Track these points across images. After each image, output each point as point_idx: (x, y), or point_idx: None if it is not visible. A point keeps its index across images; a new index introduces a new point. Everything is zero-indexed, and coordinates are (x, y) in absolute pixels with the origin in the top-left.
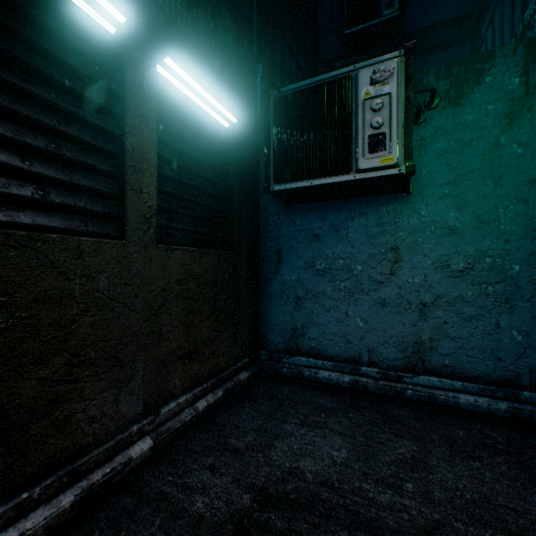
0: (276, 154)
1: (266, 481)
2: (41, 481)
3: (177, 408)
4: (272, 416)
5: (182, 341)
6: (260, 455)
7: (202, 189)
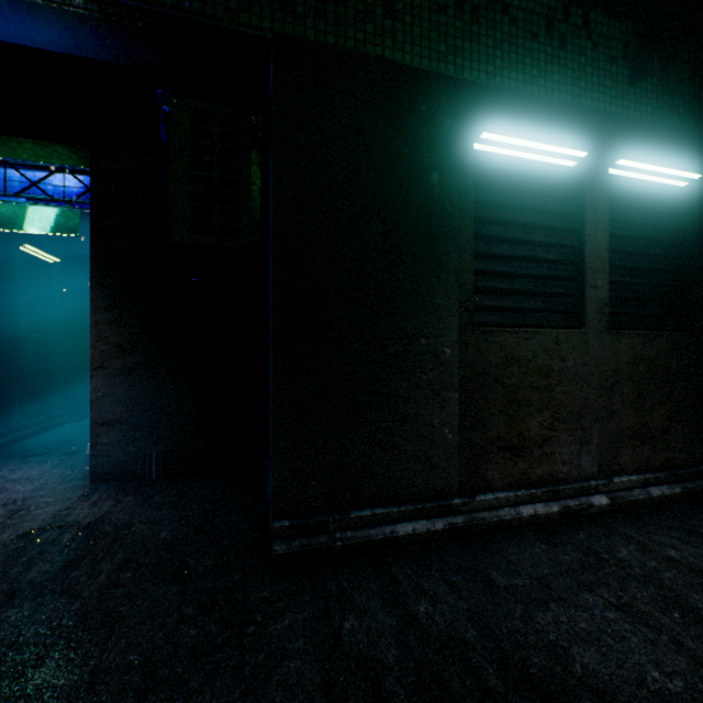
0: None
1: None
2: (538, 488)
3: (627, 483)
4: None
5: (631, 422)
6: None
7: (650, 268)
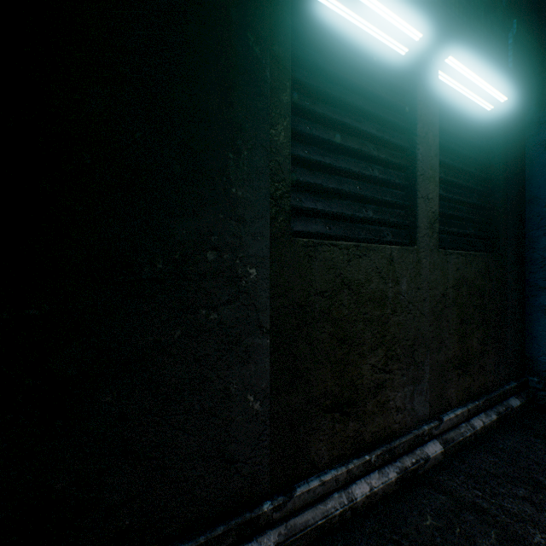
0: None
1: None
2: (372, 450)
3: (454, 419)
4: None
5: (456, 350)
6: None
7: (468, 187)
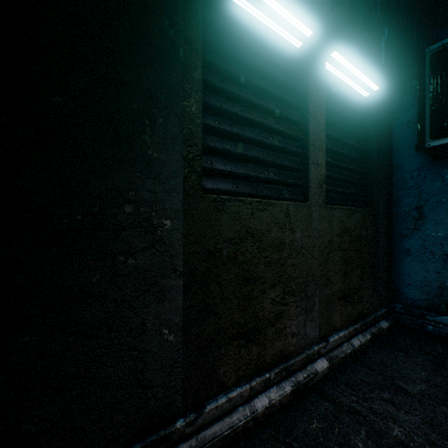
0: (434, 109)
1: None
2: (272, 369)
3: (338, 340)
4: (436, 372)
5: (340, 285)
6: (443, 407)
7: (349, 156)
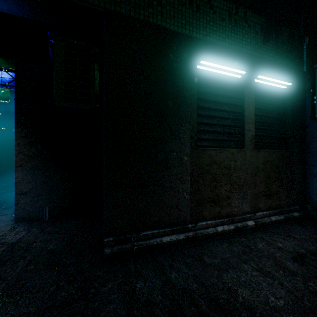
0: None
1: (313, 250)
2: (225, 218)
3: (262, 215)
4: (316, 234)
5: (264, 189)
6: (309, 243)
7: (271, 123)
